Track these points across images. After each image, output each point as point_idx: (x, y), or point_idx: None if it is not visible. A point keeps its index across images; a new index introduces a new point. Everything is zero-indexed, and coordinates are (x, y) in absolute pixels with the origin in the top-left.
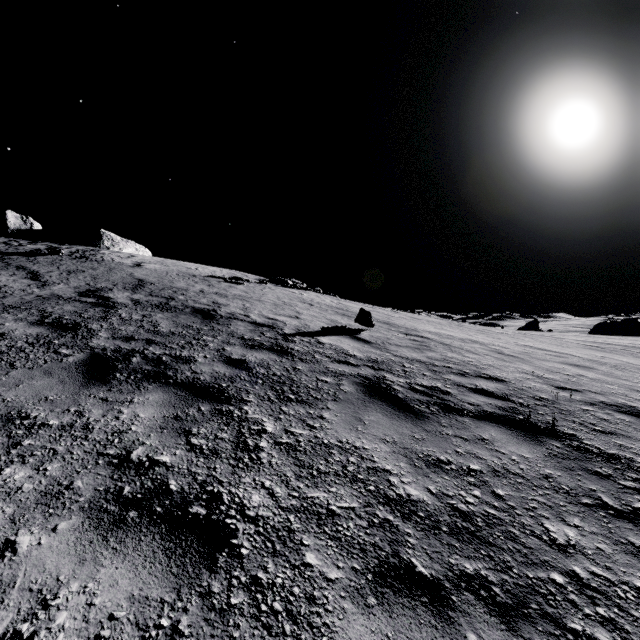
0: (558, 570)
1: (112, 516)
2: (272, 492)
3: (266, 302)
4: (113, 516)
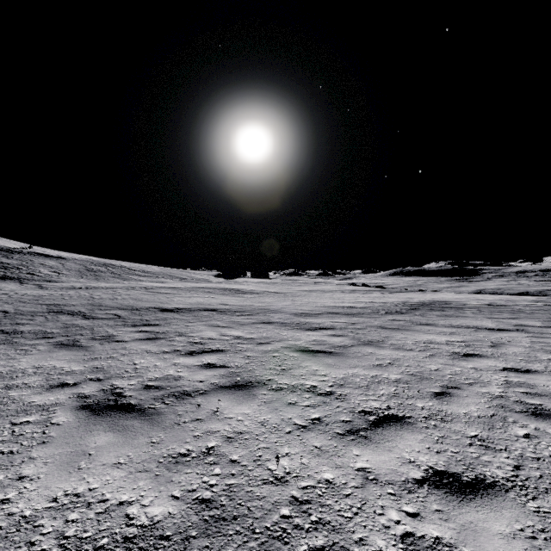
0: (34, 255)
1: (5, 252)
2: (15, 253)
3: (1, 243)
4: (5, 252)
